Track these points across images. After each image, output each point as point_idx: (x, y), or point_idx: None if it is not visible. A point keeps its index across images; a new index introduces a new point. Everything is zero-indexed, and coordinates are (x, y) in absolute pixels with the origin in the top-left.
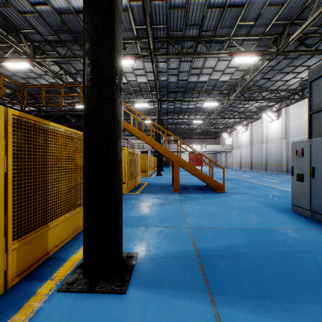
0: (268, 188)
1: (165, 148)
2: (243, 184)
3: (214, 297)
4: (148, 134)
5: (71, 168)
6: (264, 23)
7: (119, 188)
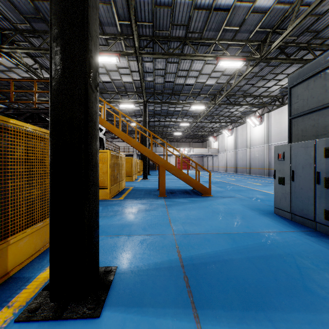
0: (252, 191)
1: (151, 151)
2: (229, 187)
3: (198, 312)
4: (134, 137)
5: (40, 172)
6: (248, 29)
7: (94, 196)
